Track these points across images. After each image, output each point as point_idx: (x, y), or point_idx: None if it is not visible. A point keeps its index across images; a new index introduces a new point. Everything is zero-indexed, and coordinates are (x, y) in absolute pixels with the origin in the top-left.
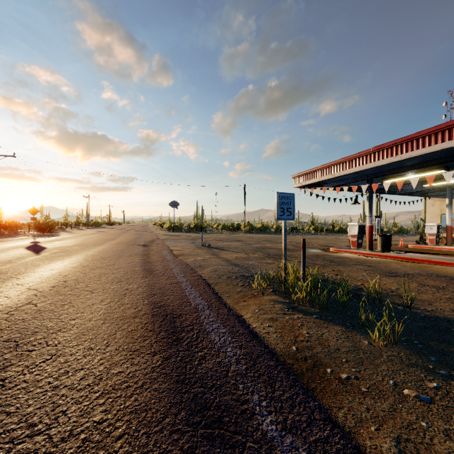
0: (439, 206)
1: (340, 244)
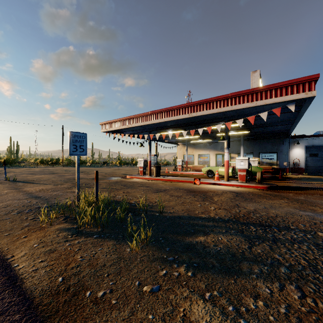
0: (183, 150)
1: (134, 173)
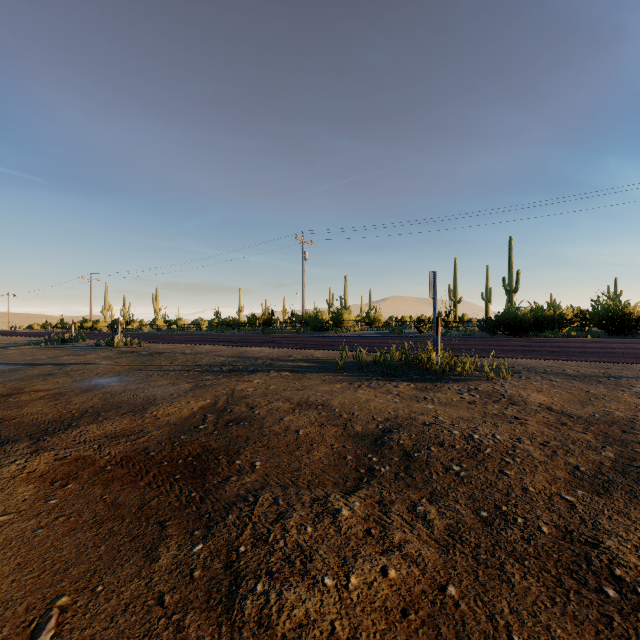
0: None
1: None
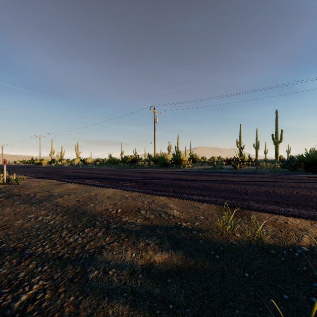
0: None
1: None
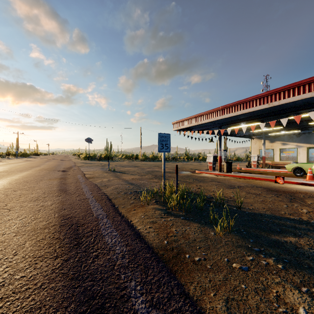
0: (258, 144)
1: (203, 168)
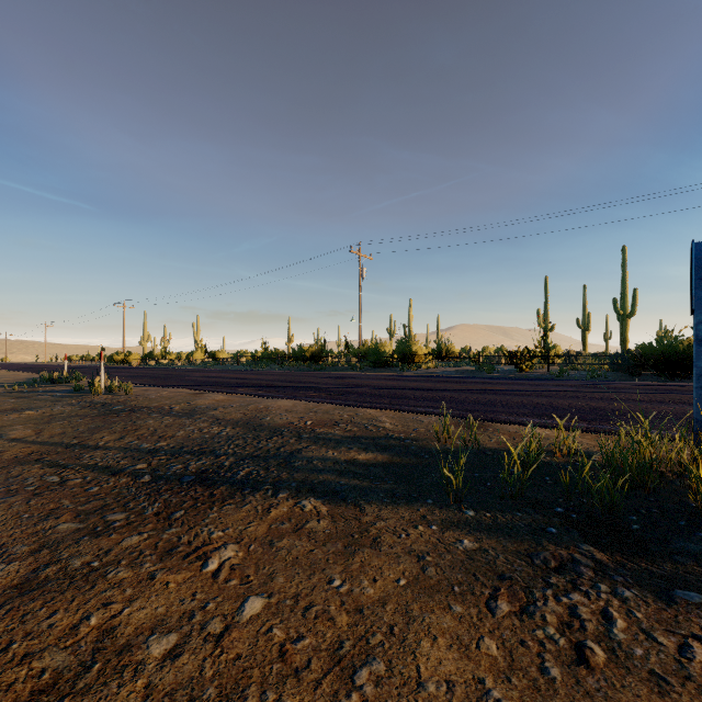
0: None
1: None
